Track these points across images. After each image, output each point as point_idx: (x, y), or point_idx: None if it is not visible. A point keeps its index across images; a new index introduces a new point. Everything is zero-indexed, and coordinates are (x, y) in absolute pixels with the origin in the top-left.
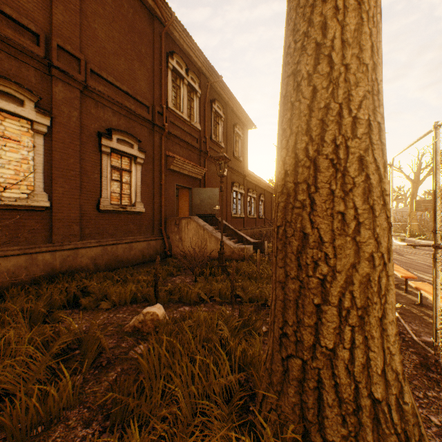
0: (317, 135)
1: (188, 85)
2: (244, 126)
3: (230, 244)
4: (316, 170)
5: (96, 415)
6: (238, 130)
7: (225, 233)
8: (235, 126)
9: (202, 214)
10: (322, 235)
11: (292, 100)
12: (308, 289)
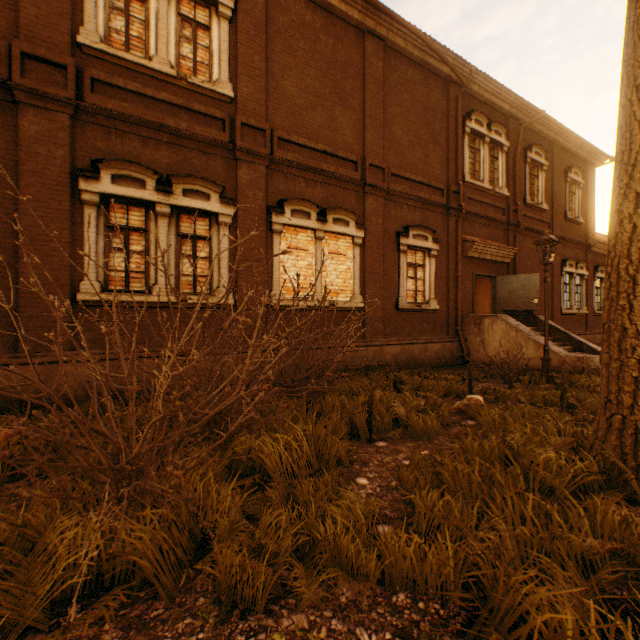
0: (635, 259)
1: (489, 142)
2: (587, 165)
3: (558, 351)
4: (634, 284)
5: (454, 441)
6: (574, 176)
7: (549, 336)
8: (568, 170)
9: (511, 310)
10: (638, 329)
11: (615, 231)
12: (626, 367)
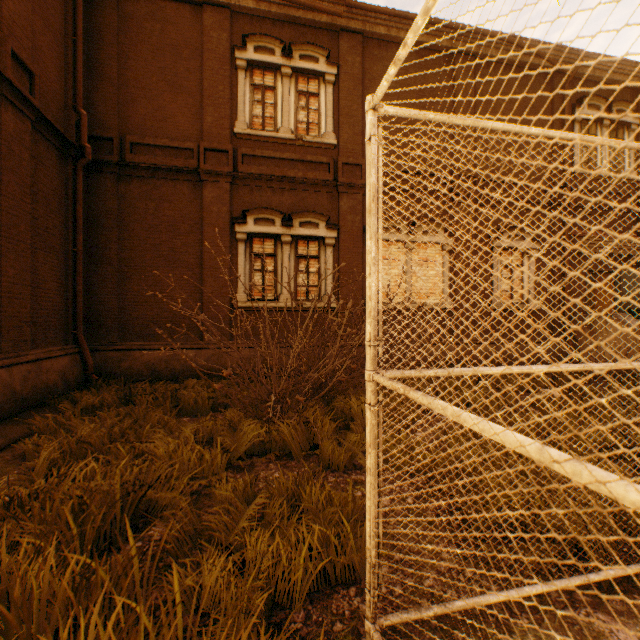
0: None
1: (610, 124)
2: None
3: None
4: None
5: None
6: None
7: None
8: None
9: (639, 309)
10: None
11: None
12: None
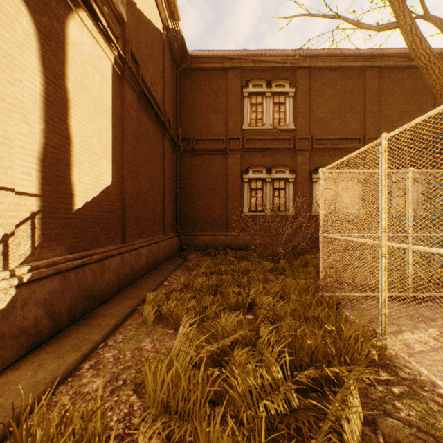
0: None
1: None
2: None
3: None
4: None
5: None
6: None
7: None
8: None
9: None
10: None
11: None
12: None
